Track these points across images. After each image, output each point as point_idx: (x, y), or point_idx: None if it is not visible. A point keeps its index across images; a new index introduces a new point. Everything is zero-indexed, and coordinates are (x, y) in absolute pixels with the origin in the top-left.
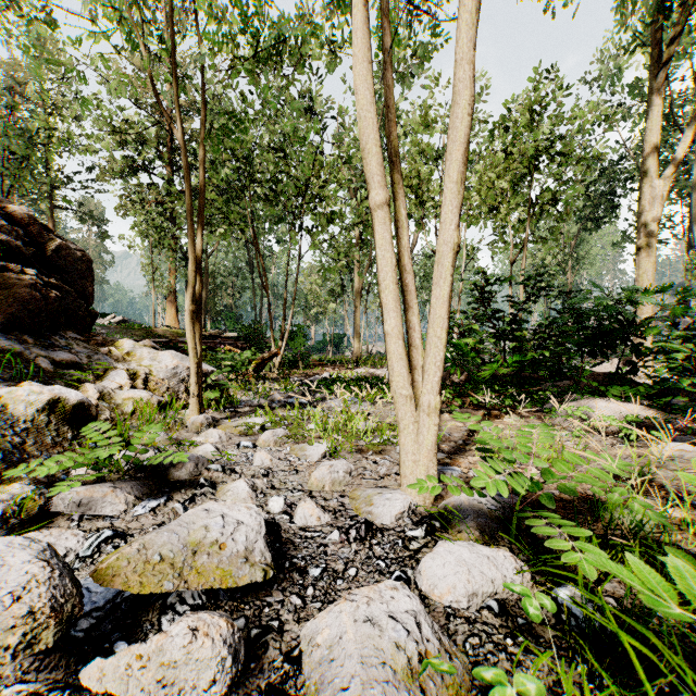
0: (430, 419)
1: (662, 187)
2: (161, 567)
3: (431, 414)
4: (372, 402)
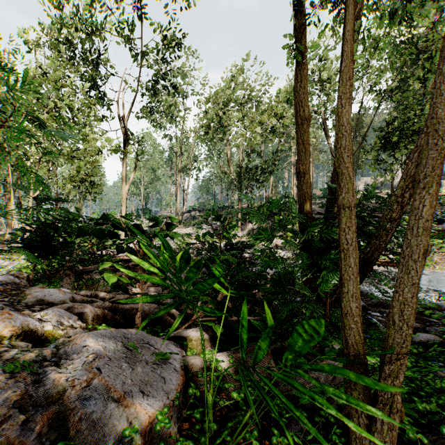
0: None
1: (127, 189)
2: None
3: None
4: (18, 255)
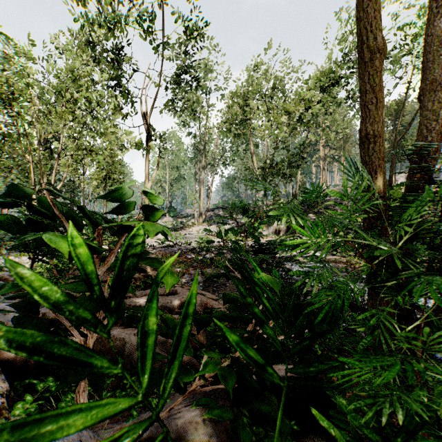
0: None
1: (149, 186)
2: None
3: None
4: None
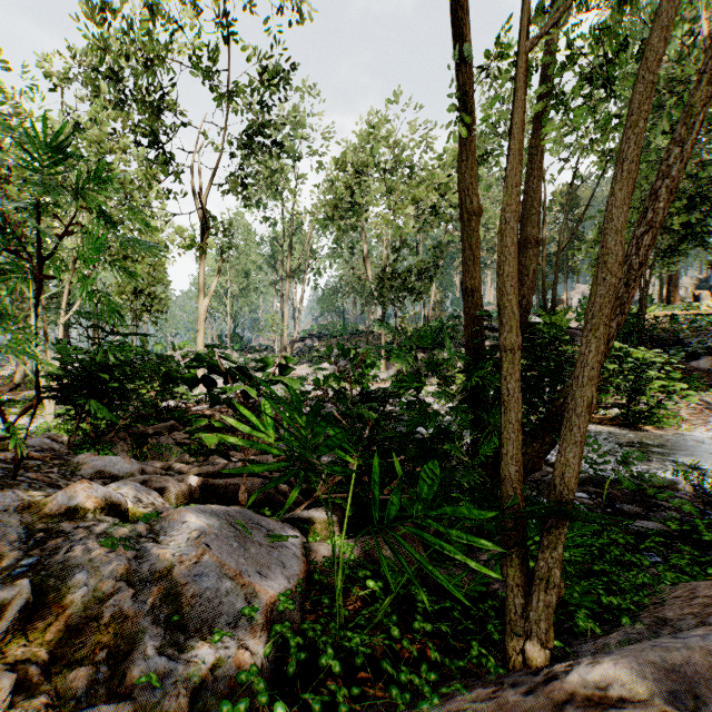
0: (54, 404)
1: (206, 305)
2: (2, 424)
3: (54, 403)
4: (39, 409)
